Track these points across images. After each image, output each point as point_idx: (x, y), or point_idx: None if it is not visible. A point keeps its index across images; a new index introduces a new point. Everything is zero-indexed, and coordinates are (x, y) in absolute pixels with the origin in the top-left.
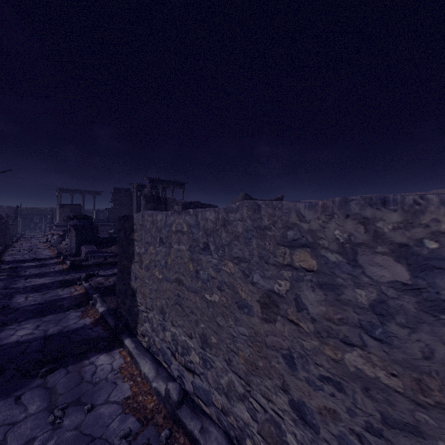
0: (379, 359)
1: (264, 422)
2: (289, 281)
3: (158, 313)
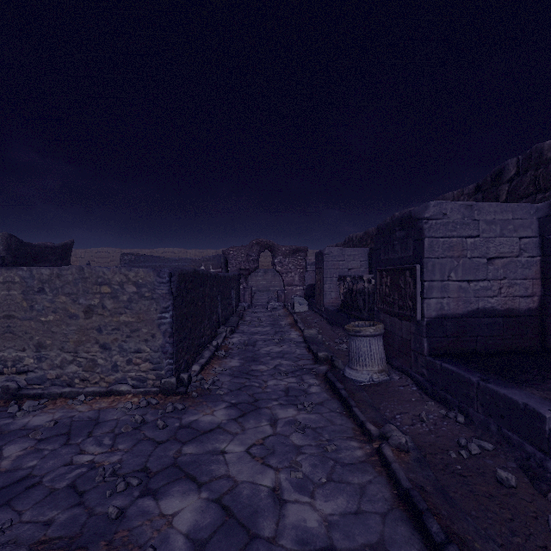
0: (130, 315)
1: (86, 364)
2: (99, 299)
3: None
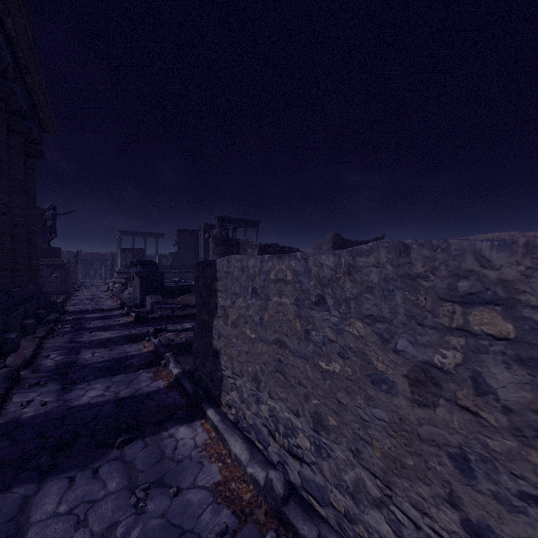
0: None
1: None
2: (461, 351)
3: (250, 381)
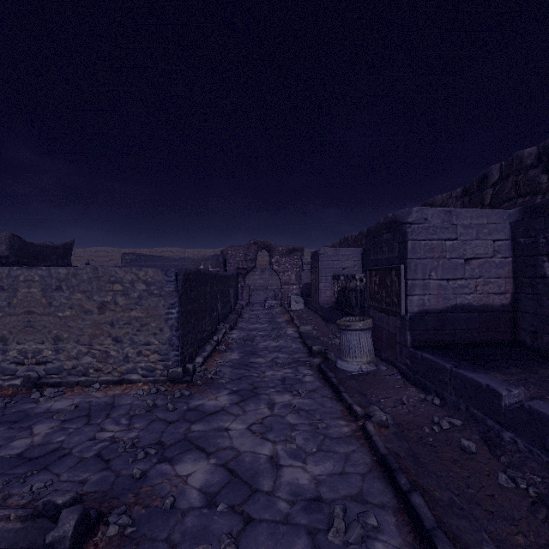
0: (140, 311)
1: (100, 355)
2: (112, 296)
3: None
